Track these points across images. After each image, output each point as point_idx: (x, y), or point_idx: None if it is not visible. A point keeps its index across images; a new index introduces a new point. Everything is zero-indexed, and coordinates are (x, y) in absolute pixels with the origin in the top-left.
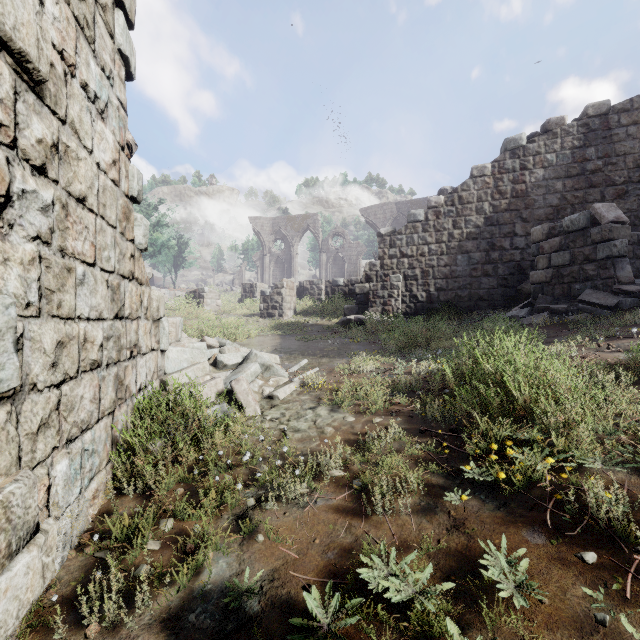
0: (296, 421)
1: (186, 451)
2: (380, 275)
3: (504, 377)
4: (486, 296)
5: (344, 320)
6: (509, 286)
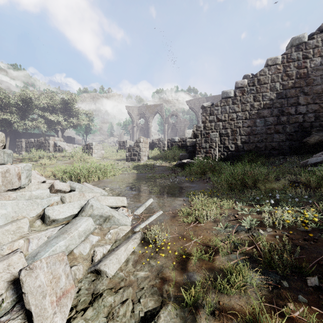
0: None
1: None
2: (203, 133)
3: None
4: (277, 147)
5: (180, 163)
6: (294, 140)
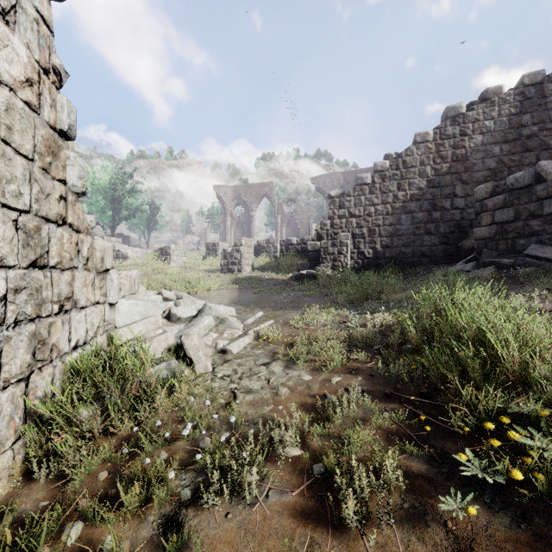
0: (248, 379)
1: (118, 421)
2: (330, 234)
3: (488, 336)
4: (428, 252)
5: (297, 275)
6: (450, 243)
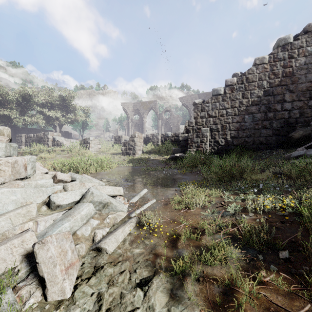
0: None
1: None
2: (195, 129)
3: None
4: (264, 141)
5: (173, 157)
6: (280, 135)
